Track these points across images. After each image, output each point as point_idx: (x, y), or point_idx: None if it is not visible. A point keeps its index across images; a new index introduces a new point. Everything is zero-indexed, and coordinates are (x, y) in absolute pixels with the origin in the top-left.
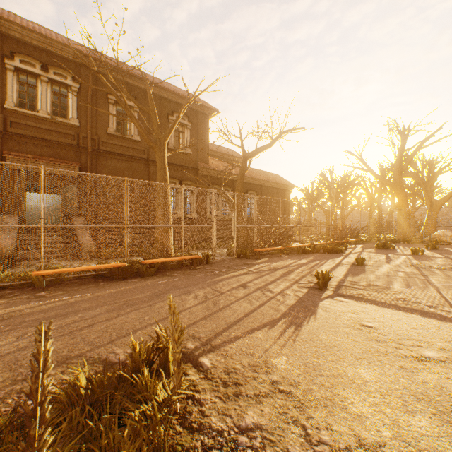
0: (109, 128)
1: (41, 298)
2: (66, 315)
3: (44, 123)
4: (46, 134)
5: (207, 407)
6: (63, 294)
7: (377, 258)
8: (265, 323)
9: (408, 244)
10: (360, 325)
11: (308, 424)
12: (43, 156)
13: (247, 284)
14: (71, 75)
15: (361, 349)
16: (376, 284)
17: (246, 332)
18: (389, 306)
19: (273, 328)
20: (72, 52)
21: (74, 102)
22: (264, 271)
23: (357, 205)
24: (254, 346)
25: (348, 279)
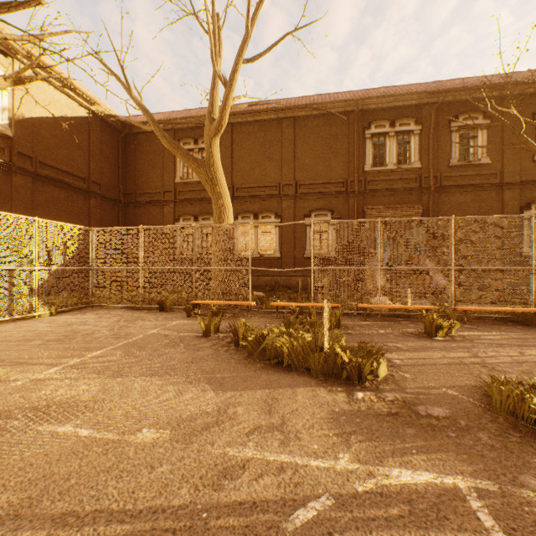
0: (451, 159)
1: (474, 329)
2: (535, 347)
3: (390, 174)
4: (392, 184)
5: None
6: (492, 330)
7: None
8: None
9: None
10: None
11: None
12: (389, 205)
13: None
14: (413, 120)
15: None
16: None
17: None
18: None
19: None
20: (415, 97)
21: (415, 145)
22: None
23: None
24: None
25: None
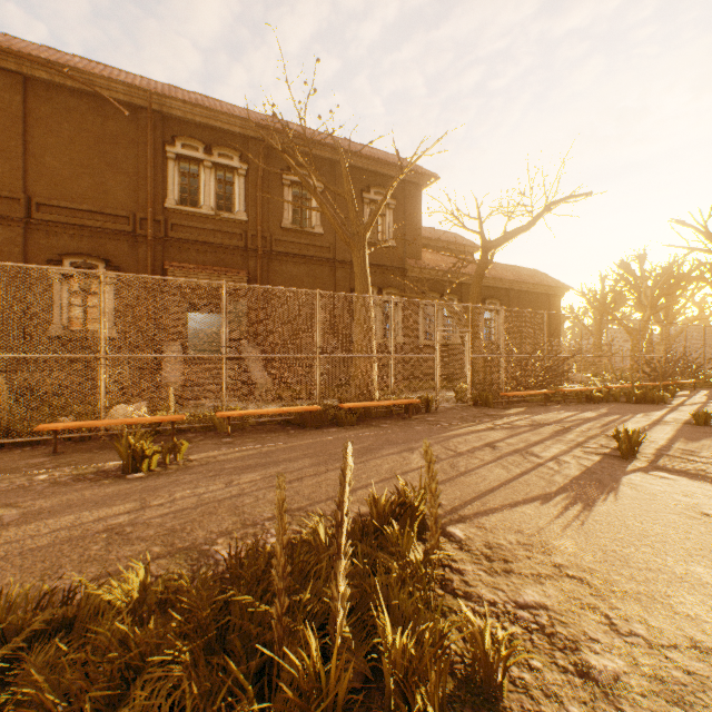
0: (284, 220)
1: (229, 444)
2: (266, 465)
3: (208, 221)
4: (210, 236)
5: (471, 577)
6: (252, 442)
7: None
8: (533, 496)
9: None
10: (698, 513)
11: (613, 614)
12: (206, 265)
13: (496, 444)
14: (238, 154)
15: (700, 545)
16: None
17: (506, 504)
18: None
19: (547, 504)
20: (239, 123)
21: (241, 189)
22: (521, 427)
23: (696, 318)
24: (521, 522)
25: (677, 446)
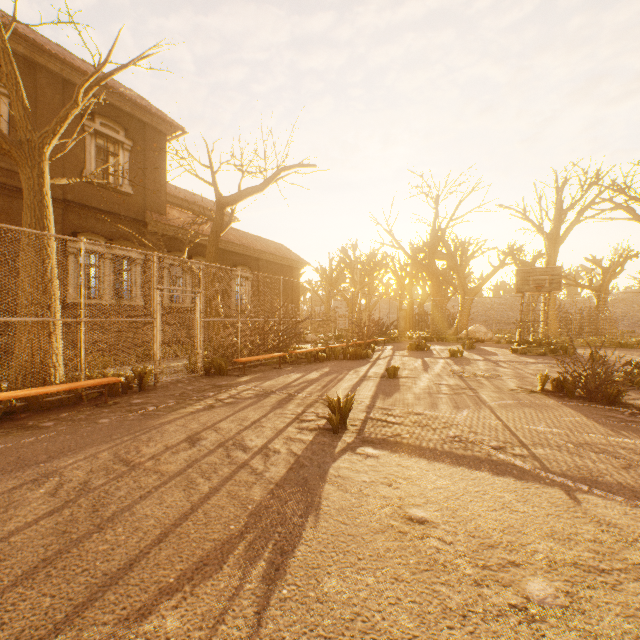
0: None
1: None
2: None
3: None
4: None
5: None
6: None
7: (412, 364)
8: (202, 557)
9: (443, 343)
10: (404, 519)
11: None
12: None
13: (202, 435)
14: None
15: (415, 612)
16: (417, 410)
17: (133, 613)
18: (443, 456)
19: (218, 576)
20: None
21: None
22: (245, 400)
23: (385, 294)
24: None
25: (378, 404)
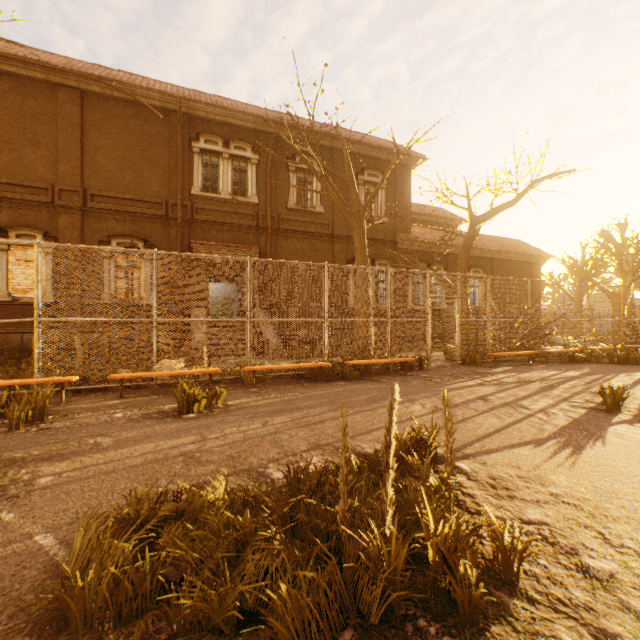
0: (289, 201)
1: (256, 393)
2: (291, 410)
3: (225, 205)
4: (227, 217)
5: (480, 500)
6: (274, 392)
7: None
8: (526, 440)
9: None
10: None
11: (606, 532)
12: (224, 242)
13: (487, 398)
14: (251, 146)
15: None
16: None
17: (502, 446)
18: None
19: (540, 447)
20: (252, 120)
21: (253, 176)
22: (508, 383)
23: None
24: (518, 461)
25: None
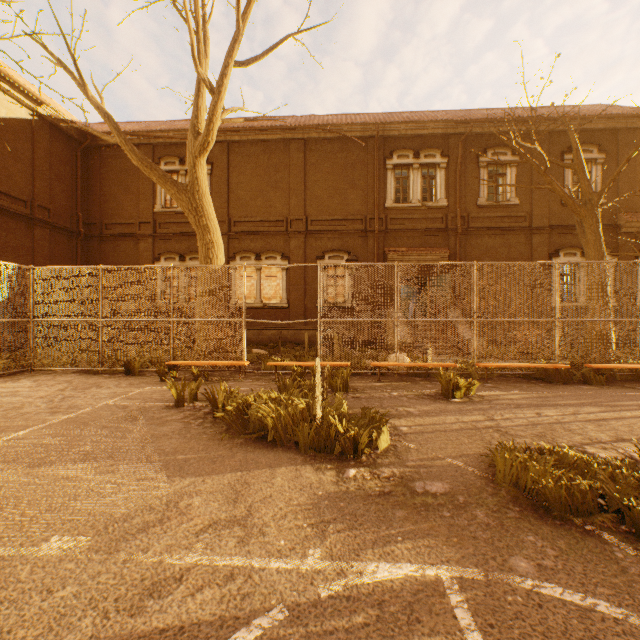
0: (479, 198)
1: (496, 388)
2: (553, 406)
3: (415, 212)
4: (417, 223)
5: None
6: (513, 388)
7: None
8: None
9: None
10: None
11: None
12: (414, 247)
13: None
14: (439, 151)
15: None
16: None
17: None
18: None
19: None
20: (441, 126)
21: (441, 180)
22: None
23: None
24: None
25: None
